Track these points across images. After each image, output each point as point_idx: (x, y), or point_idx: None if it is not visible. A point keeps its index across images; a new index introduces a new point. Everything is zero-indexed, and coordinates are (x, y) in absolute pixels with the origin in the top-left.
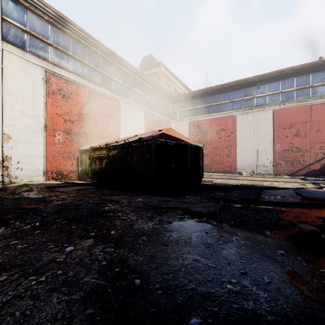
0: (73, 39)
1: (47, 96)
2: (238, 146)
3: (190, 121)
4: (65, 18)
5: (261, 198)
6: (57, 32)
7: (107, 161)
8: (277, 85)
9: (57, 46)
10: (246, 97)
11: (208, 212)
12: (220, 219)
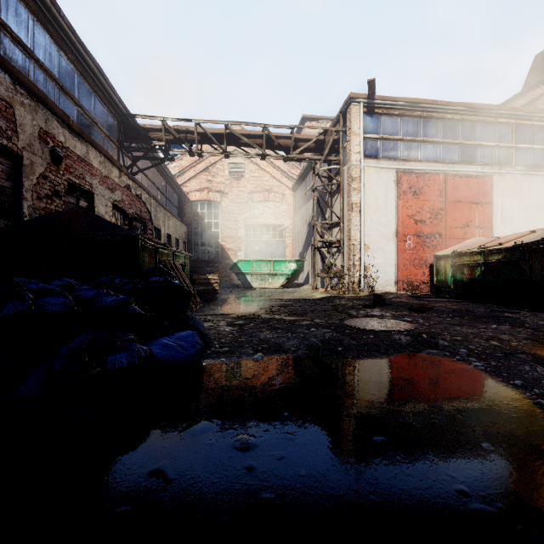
0: (423, 119)
1: (398, 198)
2: None
3: None
4: (416, 101)
5: None
6: (406, 122)
7: (483, 269)
8: None
9: (406, 138)
10: None
11: None
12: None
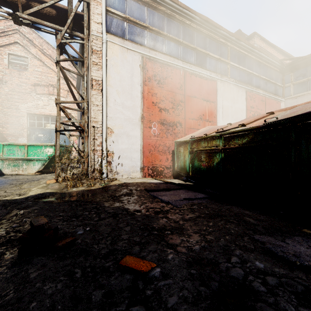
0: (167, 17)
1: (143, 84)
2: None
3: None
4: None
5: None
6: (152, 13)
7: (223, 156)
8: None
9: (152, 28)
10: None
11: None
12: None
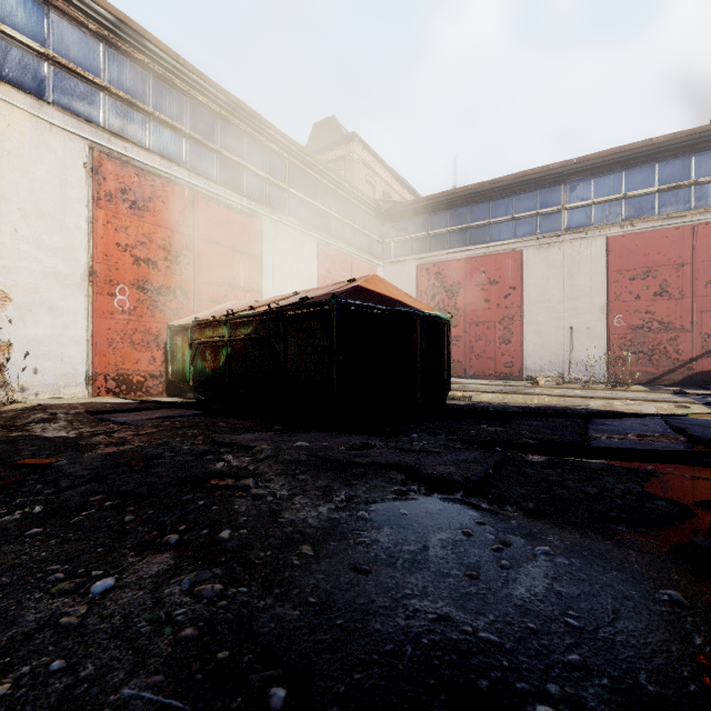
0: (155, 77)
1: (95, 204)
2: (527, 319)
3: (419, 264)
4: (136, 28)
5: (589, 439)
6: (119, 60)
7: (230, 351)
8: (615, 181)
9: (118, 91)
10: (546, 209)
11: (469, 476)
12: (499, 496)
